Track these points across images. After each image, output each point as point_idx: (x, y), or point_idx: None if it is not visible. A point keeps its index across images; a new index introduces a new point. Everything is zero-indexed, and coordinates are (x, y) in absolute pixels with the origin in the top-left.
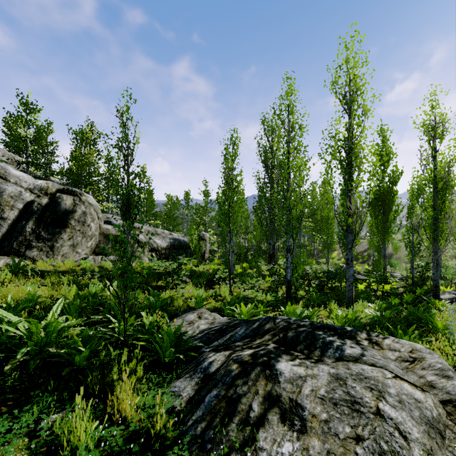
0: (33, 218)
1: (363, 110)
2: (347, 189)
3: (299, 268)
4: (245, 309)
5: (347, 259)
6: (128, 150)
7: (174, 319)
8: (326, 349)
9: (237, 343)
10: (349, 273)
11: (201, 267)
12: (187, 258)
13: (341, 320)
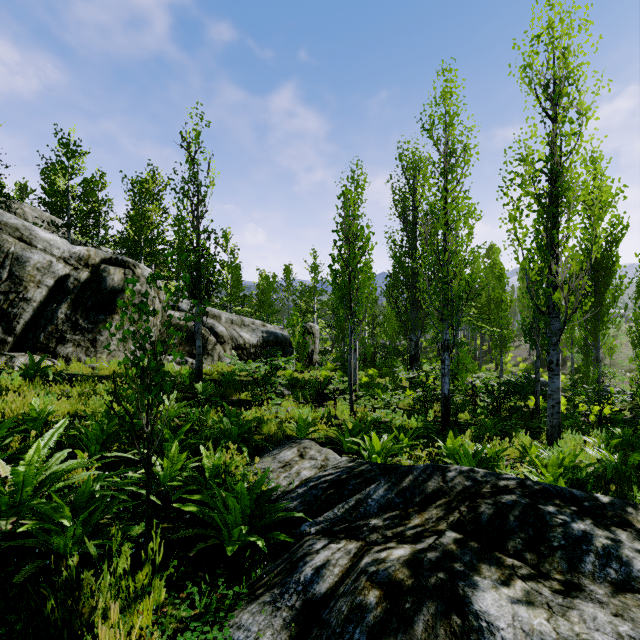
0: (67, 299)
1: (578, 110)
2: (550, 243)
3: (460, 376)
4: (378, 443)
5: (549, 362)
6: (198, 197)
7: (257, 460)
8: (579, 554)
9: (372, 519)
10: (553, 385)
11: (308, 374)
12: (285, 359)
13: (553, 468)
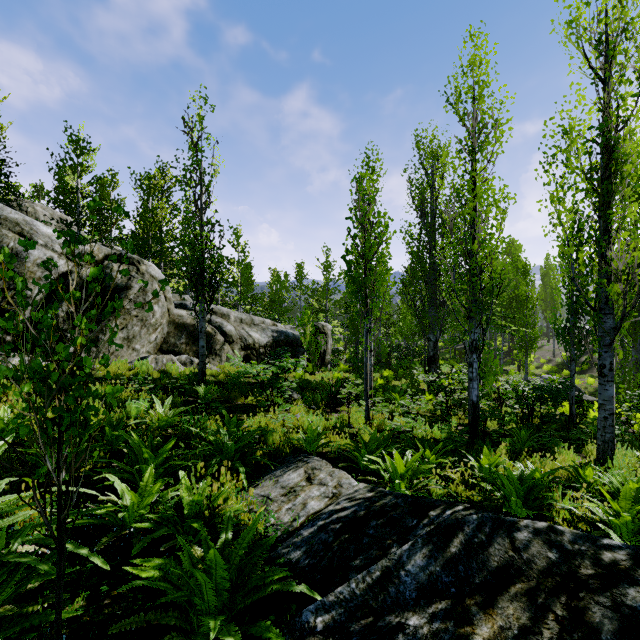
0: None
1: (636, 69)
2: (603, 226)
3: (486, 380)
4: (402, 464)
5: (600, 366)
6: (202, 186)
7: (251, 491)
8: None
9: (409, 614)
10: (605, 393)
11: (320, 375)
12: (293, 361)
13: (627, 503)
